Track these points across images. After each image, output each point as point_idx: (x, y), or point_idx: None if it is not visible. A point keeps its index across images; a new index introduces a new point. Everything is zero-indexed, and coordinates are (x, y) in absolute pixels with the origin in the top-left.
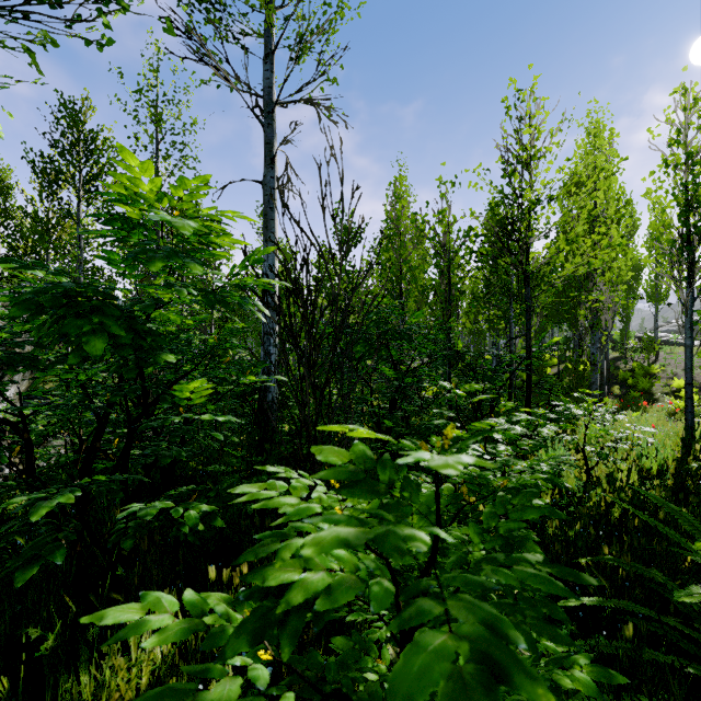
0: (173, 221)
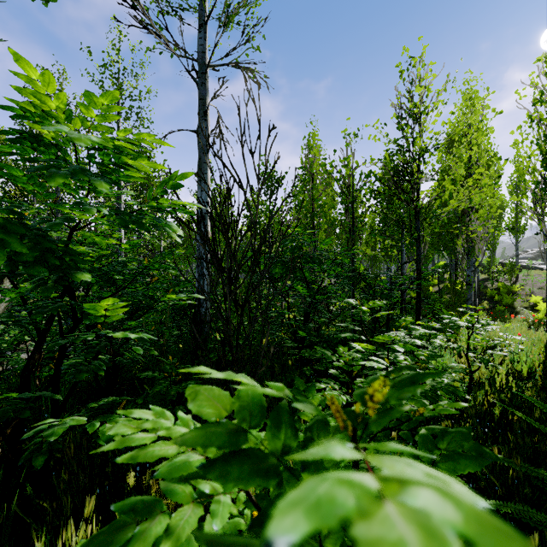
0: (70, 133)
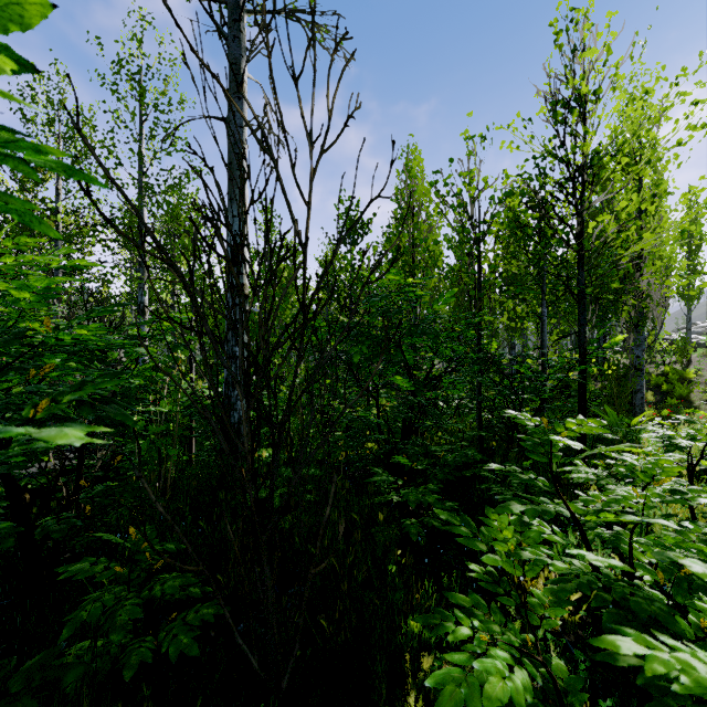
0: None
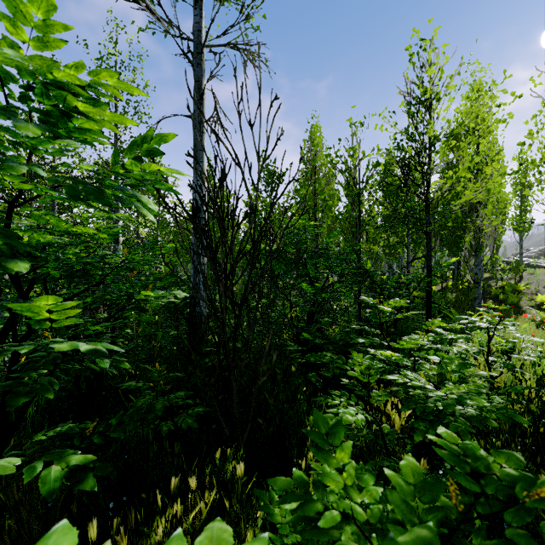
0: None
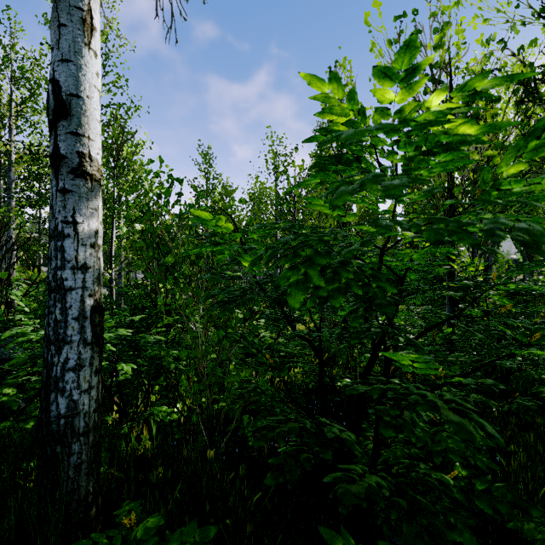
0: None
